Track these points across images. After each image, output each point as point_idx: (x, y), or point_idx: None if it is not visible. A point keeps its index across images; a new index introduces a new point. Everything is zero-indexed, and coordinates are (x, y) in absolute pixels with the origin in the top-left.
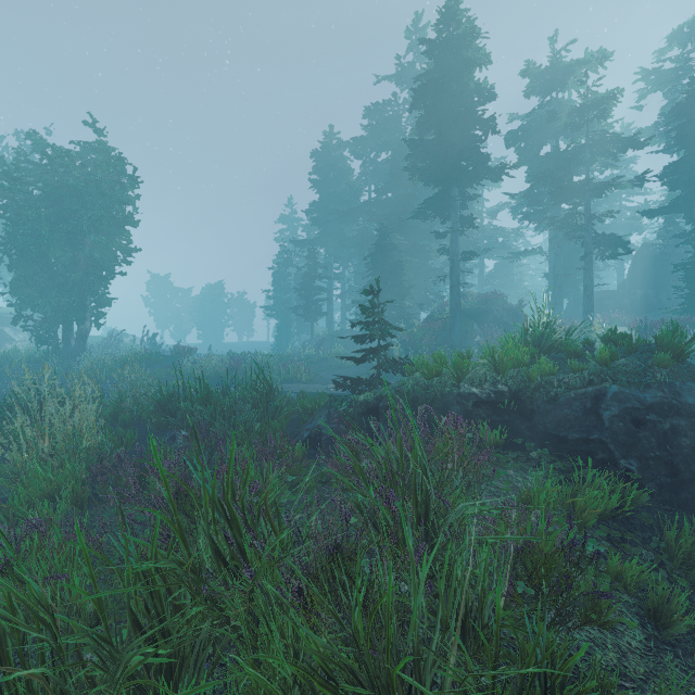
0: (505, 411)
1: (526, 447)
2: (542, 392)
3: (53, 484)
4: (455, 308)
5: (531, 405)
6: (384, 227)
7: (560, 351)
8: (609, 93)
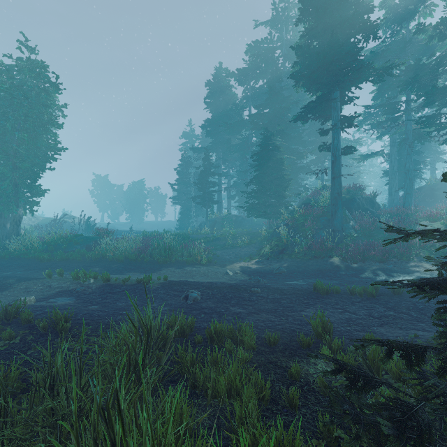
0: None
1: None
2: None
3: None
4: (337, 197)
5: None
6: (267, 131)
7: None
8: None
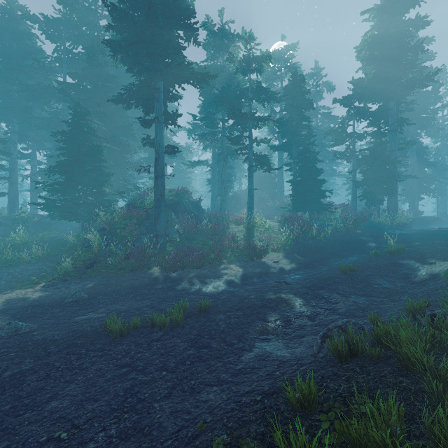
0: None
1: None
2: None
3: None
4: (160, 199)
5: None
6: (80, 106)
7: None
8: (268, 53)
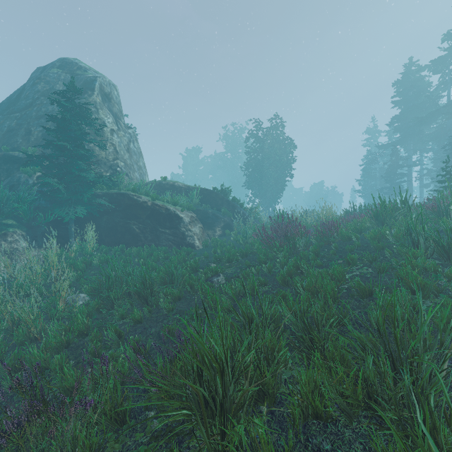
0: None
1: None
2: None
3: None
4: None
5: None
6: None
7: None
8: None
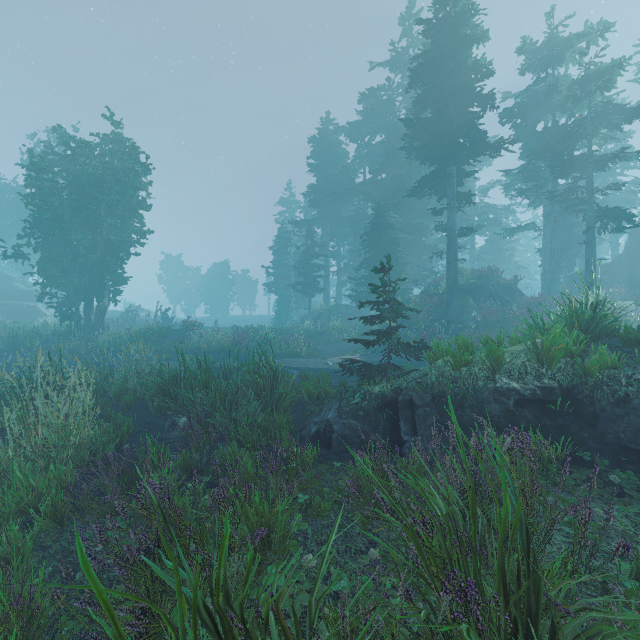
0: (557, 412)
1: (593, 463)
2: (606, 391)
3: (34, 491)
4: (452, 284)
5: (592, 407)
6: (380, 206)
7: (607, 336)
8: (615, 63)
